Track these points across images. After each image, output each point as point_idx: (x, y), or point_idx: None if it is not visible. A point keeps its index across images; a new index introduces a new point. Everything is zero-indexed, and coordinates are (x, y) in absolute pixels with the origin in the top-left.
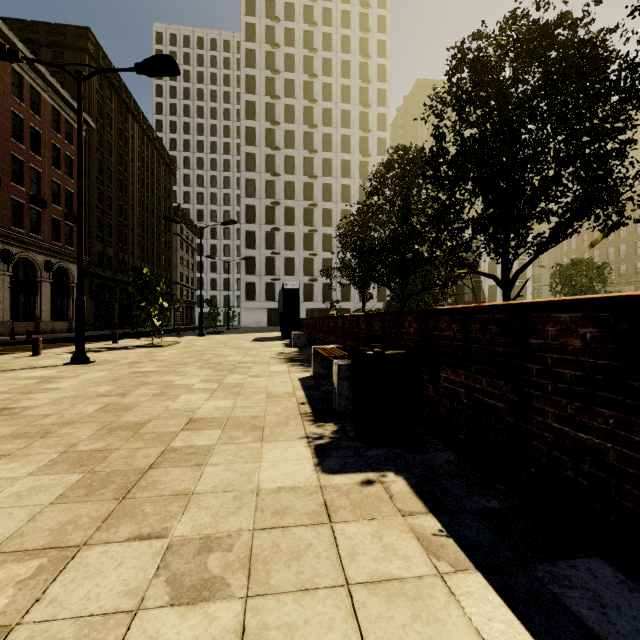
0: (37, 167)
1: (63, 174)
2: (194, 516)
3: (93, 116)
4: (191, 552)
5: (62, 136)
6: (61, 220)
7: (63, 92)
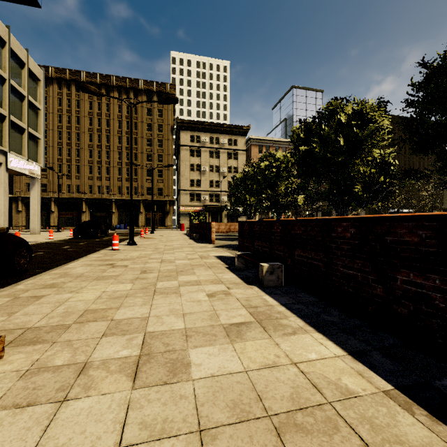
0: None
1: None
2: None
3: None
4: None
5: None
6: None
7: None
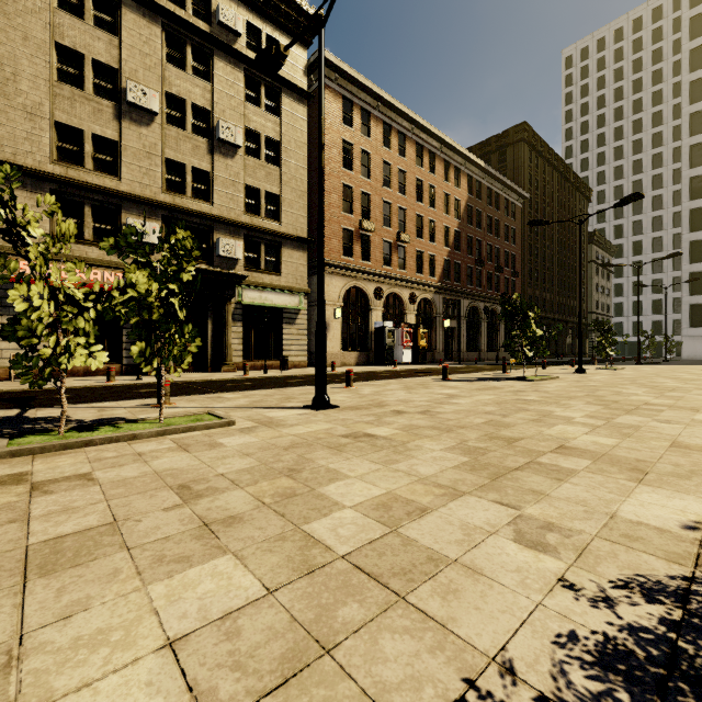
0: (497, 246)
1: (510, 244)
2: (693, 393)
3: (526, 188)
4: (695, 394)
5: (509, 216)
6: (509, 278)
7: (511, 185)
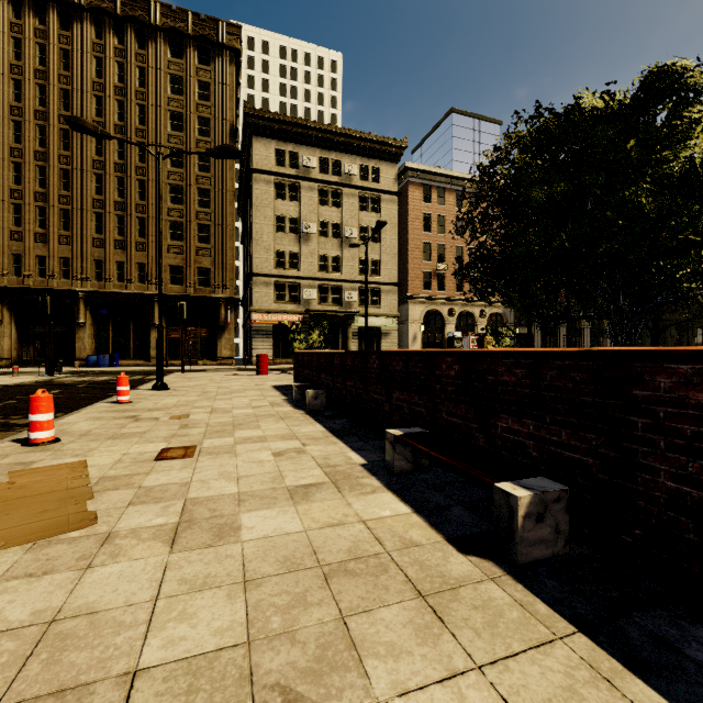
0: None
1: None
2: None
3: None
4: None
5: None
6: None
7: None
